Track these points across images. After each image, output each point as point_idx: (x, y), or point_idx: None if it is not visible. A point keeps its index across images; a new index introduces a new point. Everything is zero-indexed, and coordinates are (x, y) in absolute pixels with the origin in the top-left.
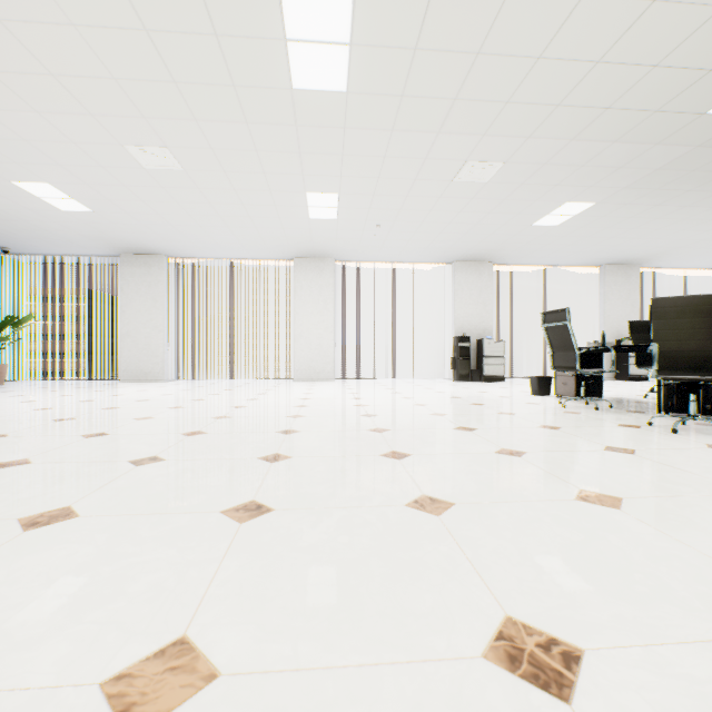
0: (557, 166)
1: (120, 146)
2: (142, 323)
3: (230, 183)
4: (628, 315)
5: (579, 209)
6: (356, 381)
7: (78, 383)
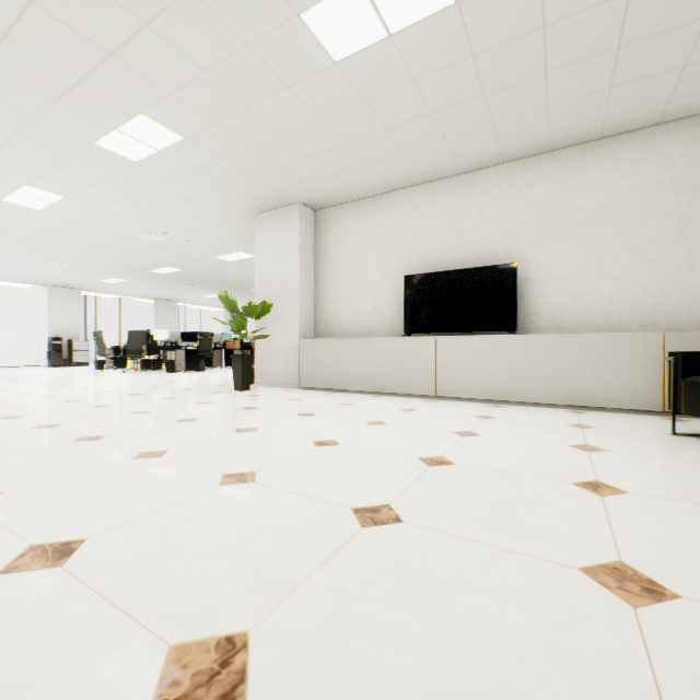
0: (101, 270)
1: None
2: None
3: None
4: (171, 328)
5: (123, 281)
6: None
7: None
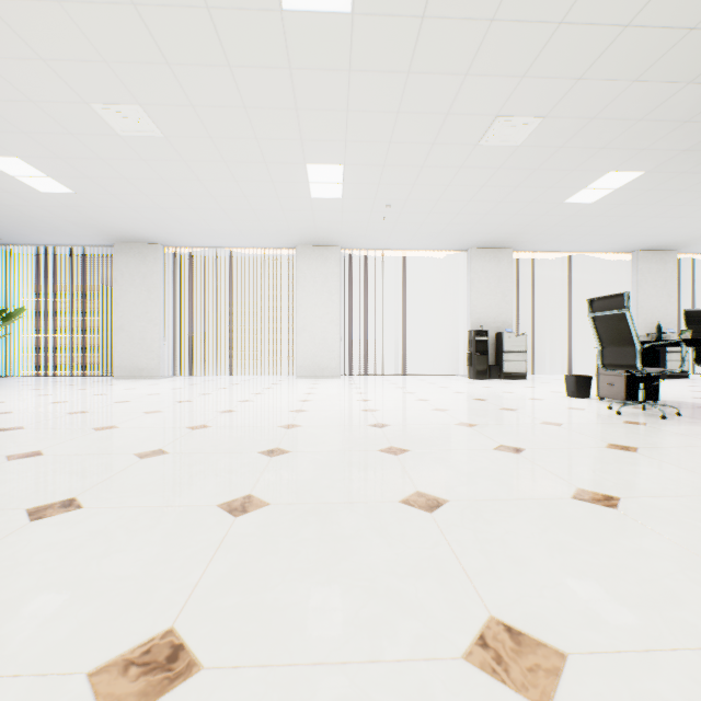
0: (608, 121)
1: (86, 104)
2: (137, 316)
3: (219, 153)
4: (663, 306)
5: (622, 181)
6: (363, 377)
7: (70, 379)
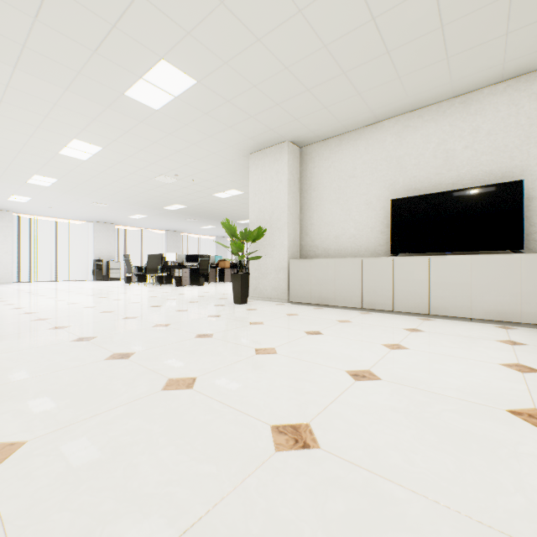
0: (129, 208)
1: None
2: None
3: None
4: (177, 252)
5: (144, 216)
6: (30, 283)
7: None
